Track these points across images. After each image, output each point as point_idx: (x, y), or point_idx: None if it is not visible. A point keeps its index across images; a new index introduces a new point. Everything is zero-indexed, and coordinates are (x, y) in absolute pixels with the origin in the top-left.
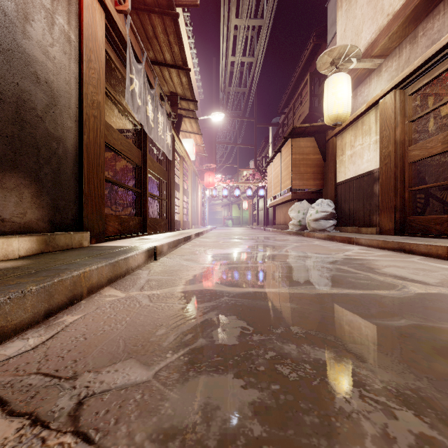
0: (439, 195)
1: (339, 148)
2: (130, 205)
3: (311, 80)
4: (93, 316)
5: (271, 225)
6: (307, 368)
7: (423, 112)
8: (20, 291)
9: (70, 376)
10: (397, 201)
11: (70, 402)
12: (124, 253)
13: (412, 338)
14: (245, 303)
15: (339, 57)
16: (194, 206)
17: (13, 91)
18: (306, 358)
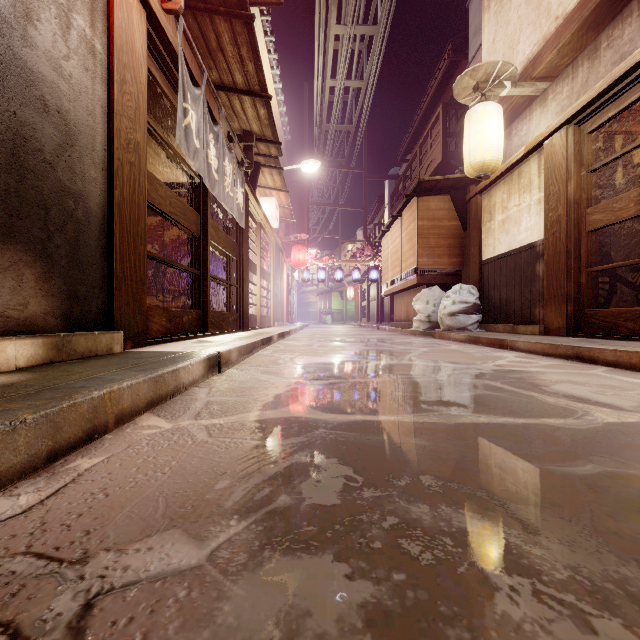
0: (631, 278)
1: (486, 211)
2: (185, 293)
3: (444, 113)
4: (121, 459)
5: (388, 322)
6: (448, 544)
7: (608, 158)
8: (8, 422)
9: (77, 559)
10: (571, 287)
11: (73, 603)
12: (172, 363)
13: (607, 494)
14: (350, 438)
15: (486, 79)
16: (277, 295)
17: (8, 123)
18: (445, 527)
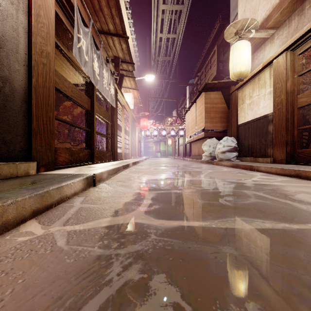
0: None
1: (240, 99)
2: (84, 141)
3: (218, 50)
4: None
5: (188, 156)
6: None
7: (310, 67)
8: None
9: None
10: (288, 137)
11: None
12: (58, 182)
13: None
14: (175, 246)
15: (242, 28)
16: (133, 143)
17: None
18: None
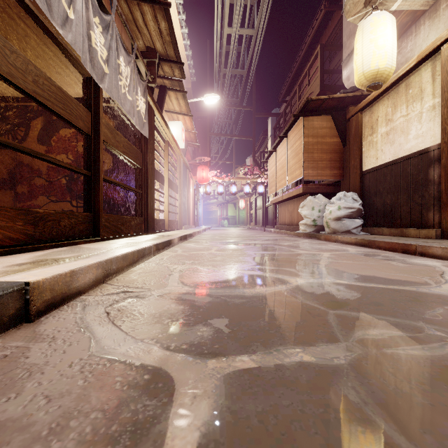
0: None
1: (367, 126)
2: None
3: (322, 52)
4: None
5: (272, 225)
6: None
7: None
8: None
9: None
10: None
11: None
12: None
13: None
14: None
15: None
16: (184, 204)
17: None
18: None
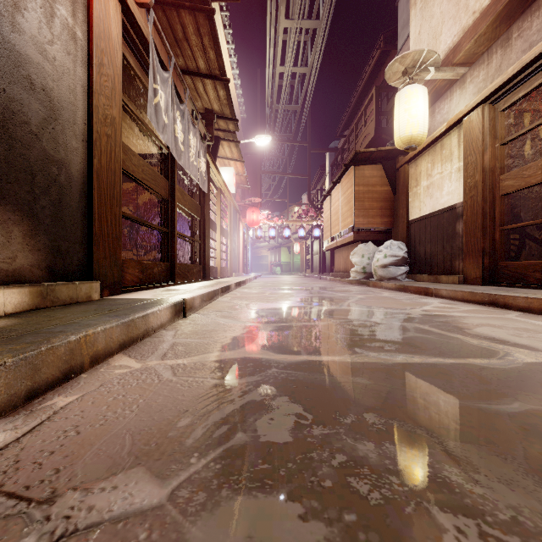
0: (538, 236)
1: (413, 178)
2: (155, 248)
3: (377, 95)
4: (94, 397)
5: (329, 273)
6: (394, 483)
7: (519, 132)
8: None
9: (45, 498)
10: (486, 242)
11: None
12: (142, 309)
13: (536, 432)
14: (300, 377)
15: (414, 64)
16: (234, 250)
17: None
18: (390, 465)
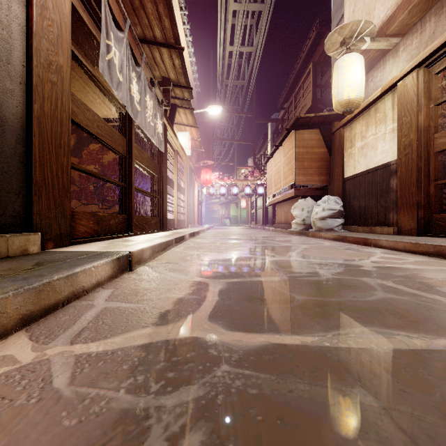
0: None
1: (348, 140)
2: (118, 202)
3: (314, 70)
4: None
5: (271, 224)
6: None
7: None
8: None
9: None
10: (421, 196)
11: None
12: (69, 267)
13: None
14: (265, 389)
15: (351, 35)
16: (190, 204)
17: None
18: None
